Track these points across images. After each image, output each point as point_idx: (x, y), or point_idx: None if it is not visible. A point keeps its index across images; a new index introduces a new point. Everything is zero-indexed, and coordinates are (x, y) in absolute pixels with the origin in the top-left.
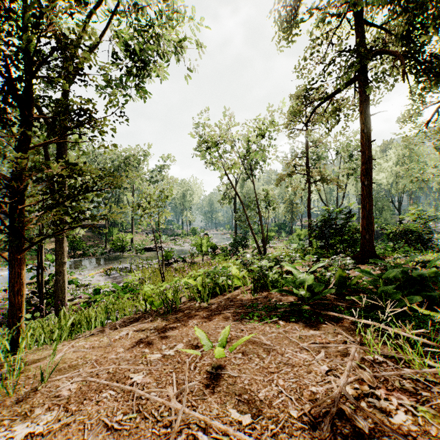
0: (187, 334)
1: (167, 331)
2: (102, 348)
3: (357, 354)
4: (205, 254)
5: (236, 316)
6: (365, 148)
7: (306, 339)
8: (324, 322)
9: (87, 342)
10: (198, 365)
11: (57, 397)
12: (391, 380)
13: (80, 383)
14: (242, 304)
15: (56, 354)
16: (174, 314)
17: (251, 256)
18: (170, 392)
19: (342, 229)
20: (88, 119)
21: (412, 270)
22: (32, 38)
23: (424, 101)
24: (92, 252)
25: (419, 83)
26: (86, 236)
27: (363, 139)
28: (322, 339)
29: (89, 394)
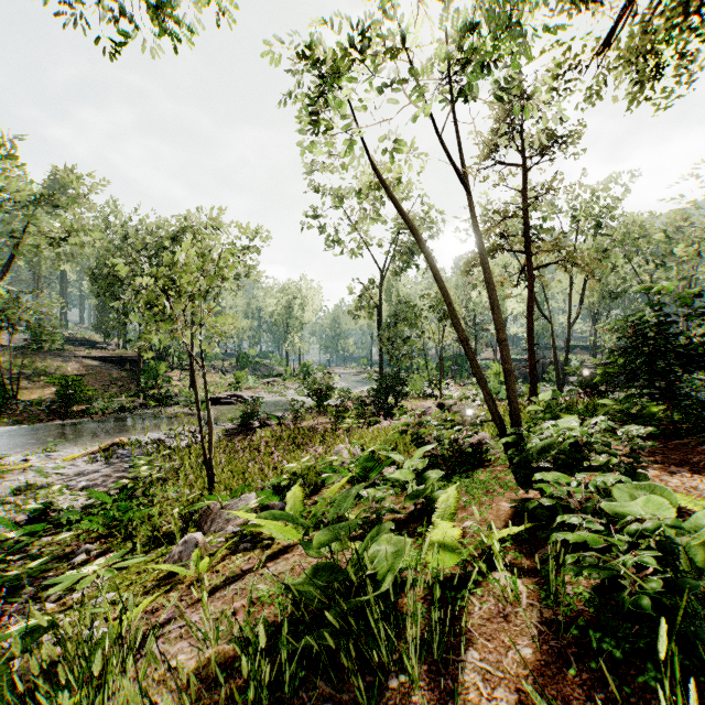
0: None
1: None
2: None
3: None
4: (323, 411)
5: None
6: None
7: None
8: None
9: None
10: None
11: None
12: None
13: None
14: None
15: None
16: None
17: (440, 422)
18: None
19: None
20: None
21: None
22: None
23: None
24: (99, 407)
25: None
26: (108, 377)
27: None
28: None
29: None
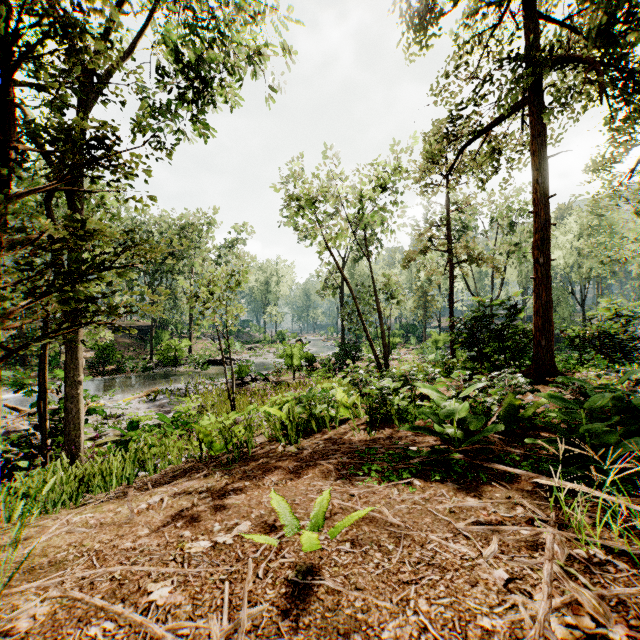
0: (259, 502)
1: (227, 496)
2: (115, 526)
3: (558, 547)
4: (297, 370)
5: (342, 470)
6: (540, 208)
7: (461, 515)
8: (488, 482)
9: (95, 514)
10: (272, 566)
11: (5, 634)
12: (631, 603)
13: (56, 602)
14: (351, 449)
15: (38, 537)
16: (242, 465)
17: (365, 372)
18: (214, 630)
19: (503, 331)
20: (106, 154)
21: (628, 394)
22: (4, 10)
23: (633, 132)
24: (130, 367)
25: (625, 104)
26: (122, 344)
27: (536, 193)
28: (489, 514)
29: (66, 627)
